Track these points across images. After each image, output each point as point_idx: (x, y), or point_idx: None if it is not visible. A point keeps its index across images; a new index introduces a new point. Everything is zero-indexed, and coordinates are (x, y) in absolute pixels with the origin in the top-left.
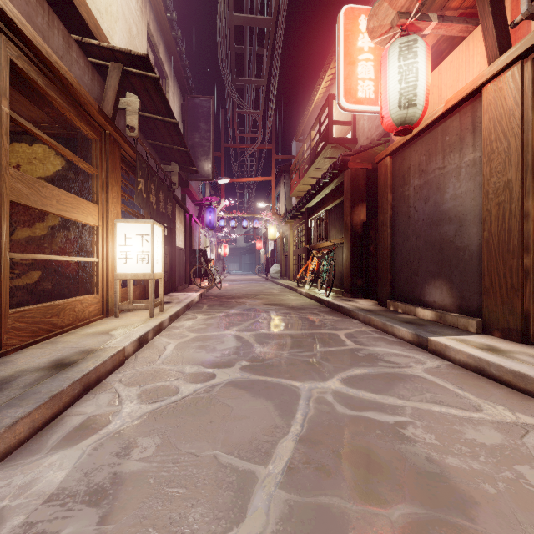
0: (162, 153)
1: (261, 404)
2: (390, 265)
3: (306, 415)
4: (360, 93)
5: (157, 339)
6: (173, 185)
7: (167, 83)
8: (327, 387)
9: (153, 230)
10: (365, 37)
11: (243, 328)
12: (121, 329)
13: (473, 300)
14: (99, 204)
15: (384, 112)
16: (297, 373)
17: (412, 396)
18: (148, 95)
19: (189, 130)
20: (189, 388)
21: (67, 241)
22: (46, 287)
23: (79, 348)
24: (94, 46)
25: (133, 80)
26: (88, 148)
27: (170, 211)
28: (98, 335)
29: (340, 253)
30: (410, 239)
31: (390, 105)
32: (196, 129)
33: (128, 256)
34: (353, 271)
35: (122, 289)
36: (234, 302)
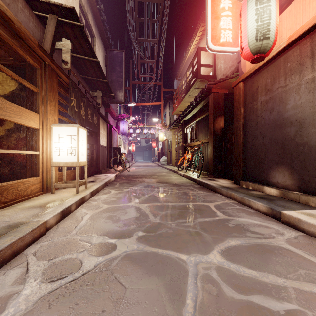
0: (90, 84)
1: (153, 283)
2: (243, 156)
3: (196, 299)
4: (222, 38)
5: (78, 210)
6: (97, 105)
7: (94, 40)
8: (210, 261)
9: (78, 132)
10: (225, 0)
11: (141, 200)
12: (51, 203)
13: (312, 182)
14: (40, 113)
15: (244, 44)
16: (183, 244)
17: (288, 273)
18: (77, 40)
19: (109, 71)
20: (91, 262)
21: (19, 140)
22: (4, 172)
23: (9, 222)
24: (36, 1)
25: (66, 29)
26: (32, 73)
27: (96, 121)
28: (31, 209)
29: (206, 148)
30: (258, 138)
31: (248, 39)
32: (114, 71)
33: (61, 150)
34: (215, 160)
35: (60, 173)
36: (137, 180)
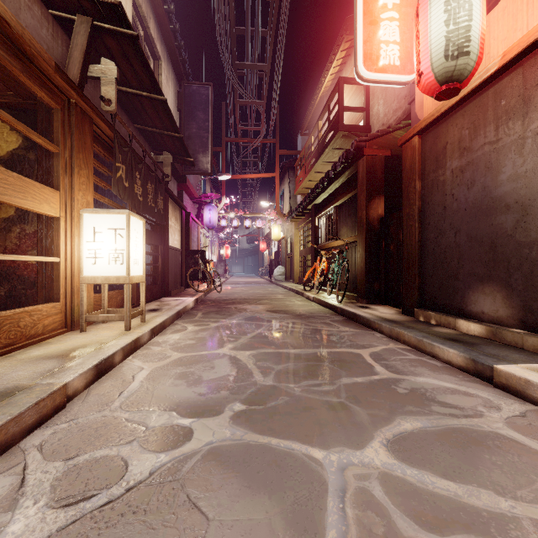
0: (153, 140)
1: (260, 509)
2: (419, 267)
3: None
4: (382, 58)
5: (128, 361)
6: (165, 177)
7: (159, 65)
8: (368, 463)
9: (128, 223)
10: None
11: (240, 344)
12: (79, 350)
13: None
14: (61, 189)
15: (423, 66)
16: (316, 428)
17: (518, 488)
18: (128, 63)
19: (186, 120)
20: (145, 464)
21: (23, 237)
22: None
23: None
24: None
25: (108, 41)
26: (48, 119)
27: (162, 206)
28: (40, 361)
29: (353, 253)
30: (446, 234)
31: (431, 56)
32: (193, 119)
33: (98, 255)
34: (369, 273)
35: (97, 296)
36: (234, 308)
